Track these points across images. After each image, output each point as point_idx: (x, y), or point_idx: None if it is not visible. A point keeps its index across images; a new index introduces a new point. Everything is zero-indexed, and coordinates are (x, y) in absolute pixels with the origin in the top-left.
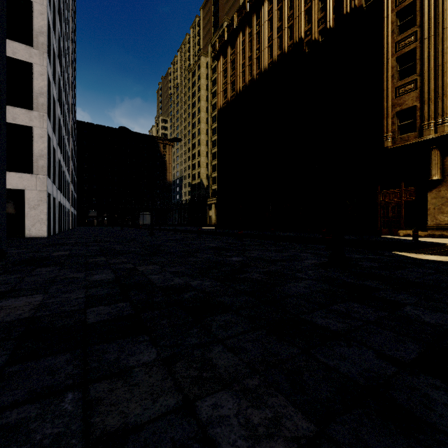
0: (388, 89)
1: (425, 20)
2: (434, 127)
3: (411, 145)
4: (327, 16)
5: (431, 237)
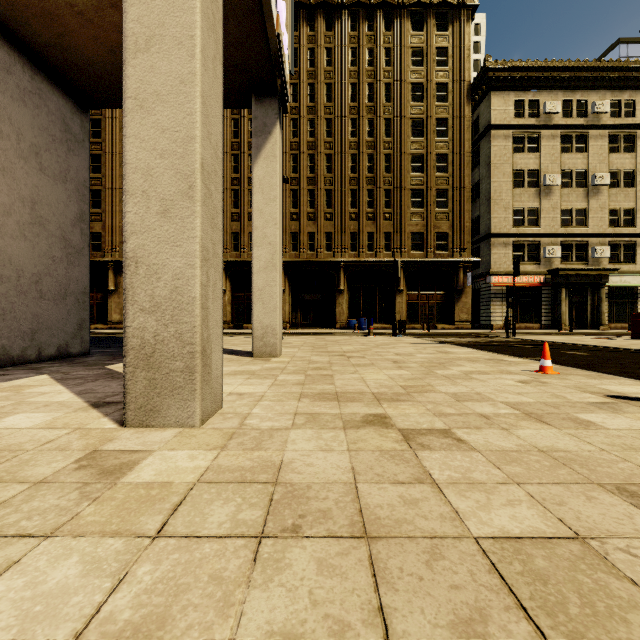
0: None
1: (106, 175)
2: (111, 253)
3: (97, 262)
4: None
5: (110, 329)
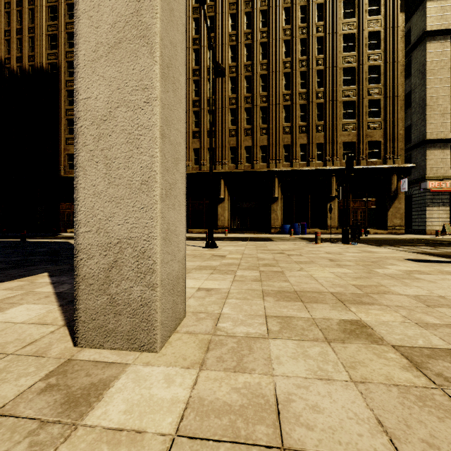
0: (62, 137)
1: None
2: None
3: (71, 177)
4: (24, 60)
5: None
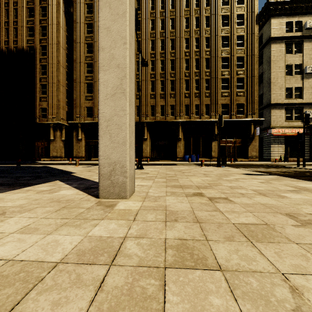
0: (37, 96)
1: (49, 76)
2: (52, 119)
3: (44, 123)
4: (10, 43)
5: (51, 161)
